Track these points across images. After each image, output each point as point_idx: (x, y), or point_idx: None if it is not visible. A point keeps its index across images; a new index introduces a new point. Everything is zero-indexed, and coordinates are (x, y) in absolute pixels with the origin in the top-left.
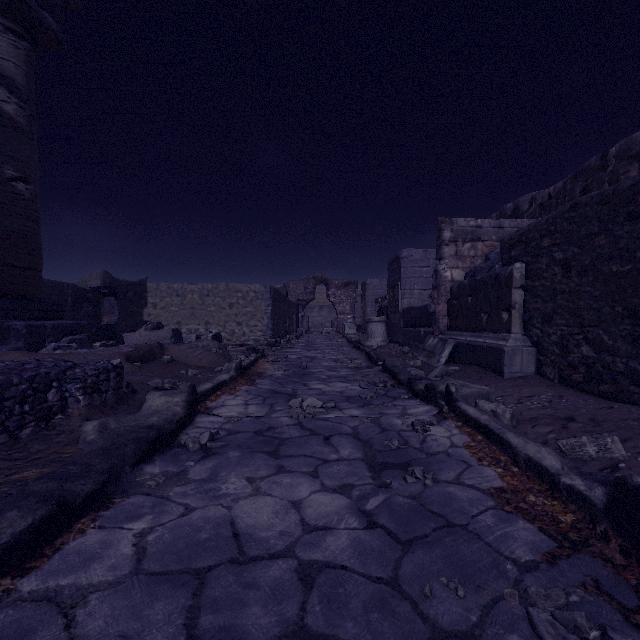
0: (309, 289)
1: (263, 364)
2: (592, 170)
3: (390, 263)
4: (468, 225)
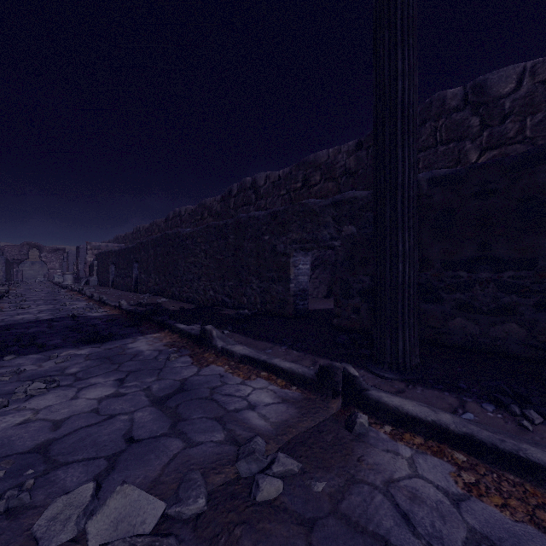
0: (24, 252)
1: (12, 288)
2: (152, 225)
3: (77, 248)
4: (97, 245)
